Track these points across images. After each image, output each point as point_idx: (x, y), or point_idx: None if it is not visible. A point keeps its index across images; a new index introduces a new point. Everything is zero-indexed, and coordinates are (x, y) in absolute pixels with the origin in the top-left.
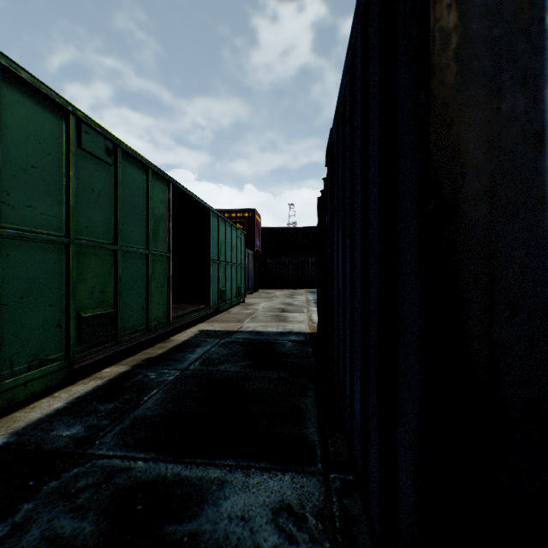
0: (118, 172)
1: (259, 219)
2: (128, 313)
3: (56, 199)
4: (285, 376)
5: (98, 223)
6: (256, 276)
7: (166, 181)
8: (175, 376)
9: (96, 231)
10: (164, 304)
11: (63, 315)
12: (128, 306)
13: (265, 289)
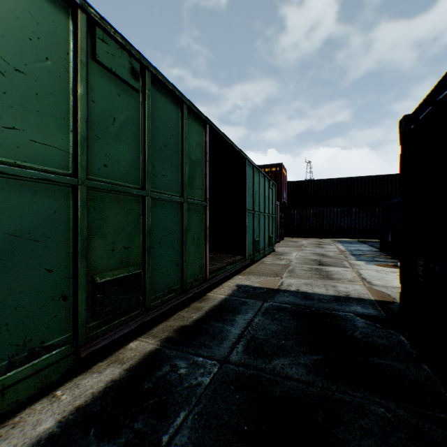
0: (146, 101)
1: (285, 173)
2: (160, 272)
3: (57, 123)
4: (403, 415)
5: (121, 162)
6: (282, 225)
7: (202, 123)
8: (211, 375)
9: (118, 172)
10: (201, 258)
11: (69, 282)
12: (160, 263)
13: (289, 238)
